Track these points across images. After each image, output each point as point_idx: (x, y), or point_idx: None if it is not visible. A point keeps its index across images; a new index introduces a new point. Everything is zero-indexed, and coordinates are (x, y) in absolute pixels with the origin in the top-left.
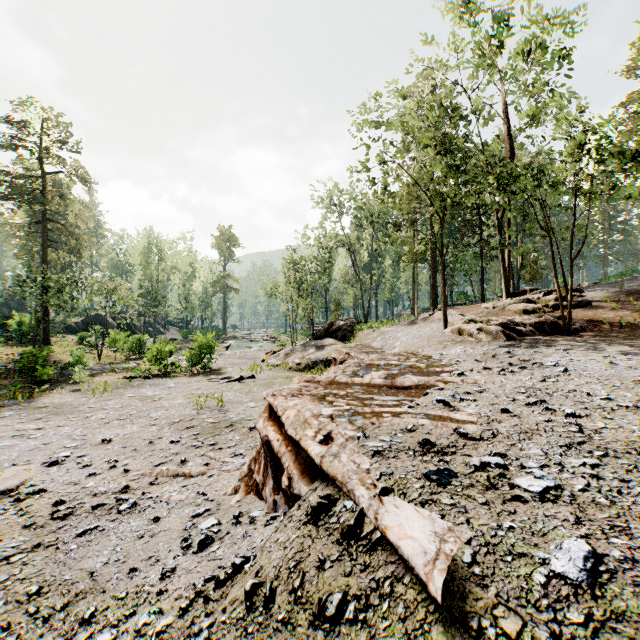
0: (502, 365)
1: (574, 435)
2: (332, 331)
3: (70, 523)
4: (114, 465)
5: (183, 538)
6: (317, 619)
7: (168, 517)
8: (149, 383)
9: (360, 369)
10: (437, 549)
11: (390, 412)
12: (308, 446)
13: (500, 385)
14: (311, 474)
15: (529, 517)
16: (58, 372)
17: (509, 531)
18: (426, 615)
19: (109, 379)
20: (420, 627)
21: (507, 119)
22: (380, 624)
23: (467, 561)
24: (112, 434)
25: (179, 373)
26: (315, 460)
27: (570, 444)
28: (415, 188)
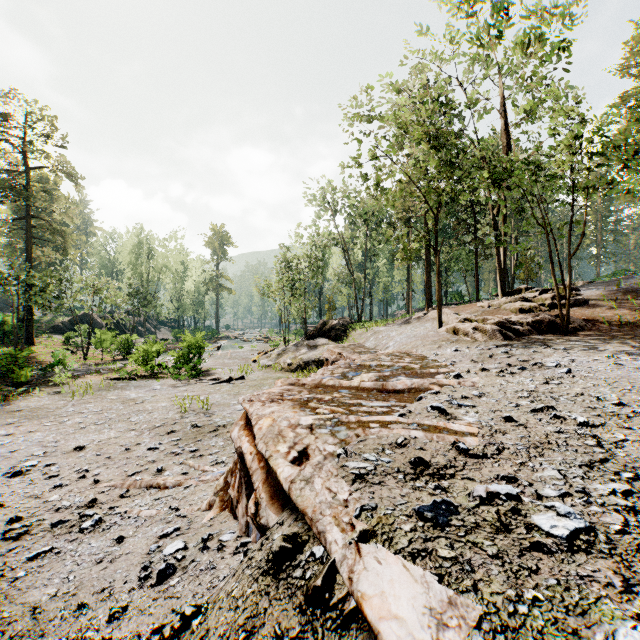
0: (500, 366)
1: (592, 450)
2: (325, 331)
3: (24, 544)
4: (83, 475)
5: (142, 566)
6: None
7: (134, 537)
8: (134, 385)
9: (350, 370)
10: None
11: (378, 421)
12: (277, 467)
13: (500, 388)
14: (282, 499)
15: (558, 580)
16: (39, 373)
17: (533, 605)
18: None
19: (92, 381)
20: None
21: (503, 113)
22: None
23: None
24: (87, 440)
25: (166, 374)
26: (283, 486)
27: (590, 462)
28: (409, 186)
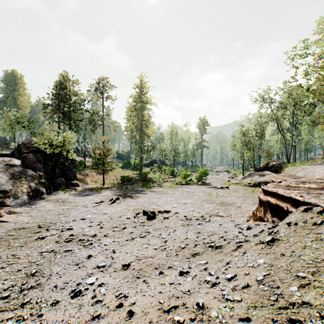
0: None
1: None
2: (268, 167)
3: (192, 221)
4: (193, 210)
5: (238, 227)
6: (313, 224)
7: (224, 224)
8: (184, 186)
9: (299, 183)
10: None
11: None
12: (295, 197)
13: None
14: (295, 206)
15: None
16: None
17: None
18: None
19: (168, 184)
20: None
21: None
22: None
23: None
24: (185, 201)
25: (193, 184)
26: (300, 200)
27: None
28: None
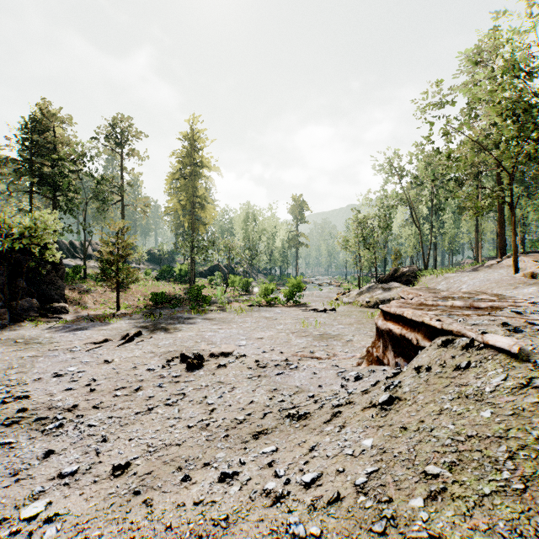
0: None
1: None
2: (396, 276)
3: (268, 370)
4: (273, 349)
5: (342, 377)
6: (456, 369)
7: (321, 373)
8: (263, 309)
9: (438, 299)
10: (514, 343)
11: (475, 314)
12: (430, 322)
13: None
14: (430, 338)
15: None
16: None
17: None
18: (509, 361)
19: (238, 306)
20: (507, 363)
21: None
22: (488, 365)
23: (529, 349)
24: (261, 334)
25: (279, 304)
26: (437, 326)
27: None
28: None
